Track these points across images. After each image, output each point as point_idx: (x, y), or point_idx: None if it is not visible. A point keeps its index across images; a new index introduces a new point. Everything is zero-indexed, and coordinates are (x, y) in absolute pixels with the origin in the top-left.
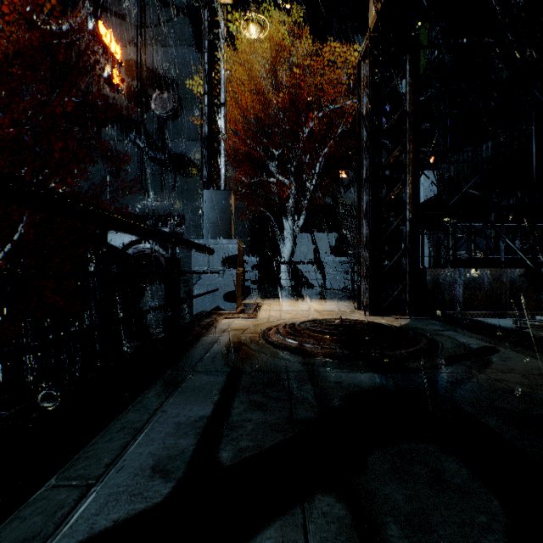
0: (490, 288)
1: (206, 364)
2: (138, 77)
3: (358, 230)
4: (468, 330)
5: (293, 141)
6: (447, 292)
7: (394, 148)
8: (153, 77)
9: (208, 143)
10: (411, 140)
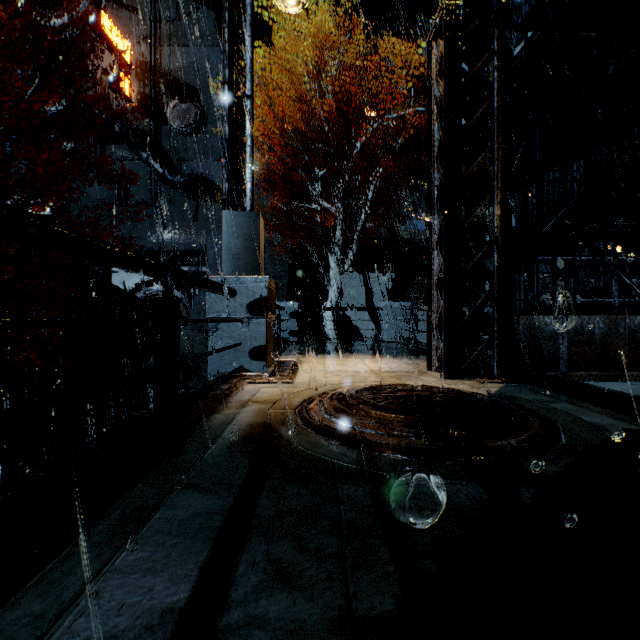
0: (603, 341)
1: (206, 468)
2: (152, 83)
3: (428, 265)
4: (588, 401)
5: (341, 161)
6: (547, 346)
7: (474, 156)
8: (170, 83)
9: (228, 148)
10: (501, 143)
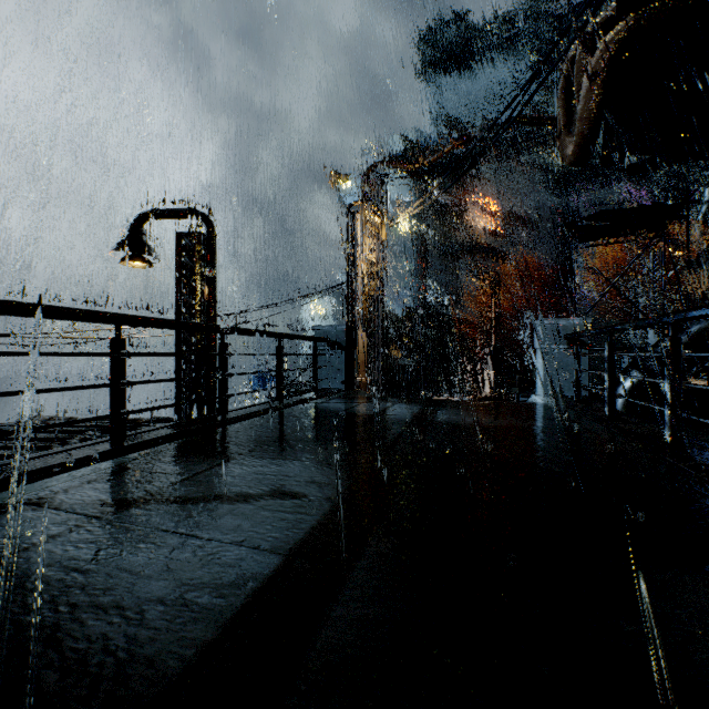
0: None
1: None
2: (509, 223)
3: None
4: None
5: None
6: None
7: None
8: (520, 221)
9: None
10: None
